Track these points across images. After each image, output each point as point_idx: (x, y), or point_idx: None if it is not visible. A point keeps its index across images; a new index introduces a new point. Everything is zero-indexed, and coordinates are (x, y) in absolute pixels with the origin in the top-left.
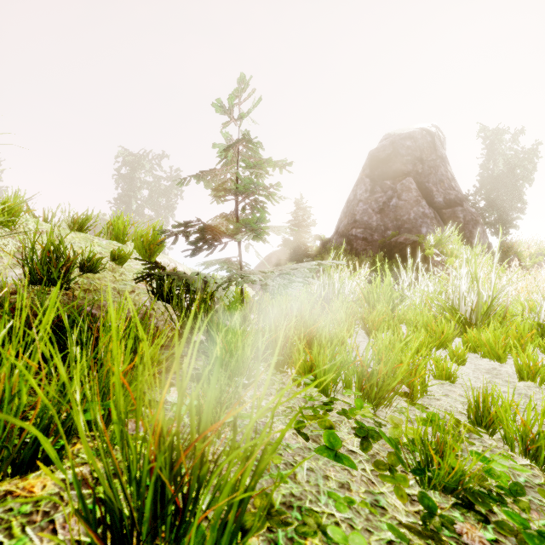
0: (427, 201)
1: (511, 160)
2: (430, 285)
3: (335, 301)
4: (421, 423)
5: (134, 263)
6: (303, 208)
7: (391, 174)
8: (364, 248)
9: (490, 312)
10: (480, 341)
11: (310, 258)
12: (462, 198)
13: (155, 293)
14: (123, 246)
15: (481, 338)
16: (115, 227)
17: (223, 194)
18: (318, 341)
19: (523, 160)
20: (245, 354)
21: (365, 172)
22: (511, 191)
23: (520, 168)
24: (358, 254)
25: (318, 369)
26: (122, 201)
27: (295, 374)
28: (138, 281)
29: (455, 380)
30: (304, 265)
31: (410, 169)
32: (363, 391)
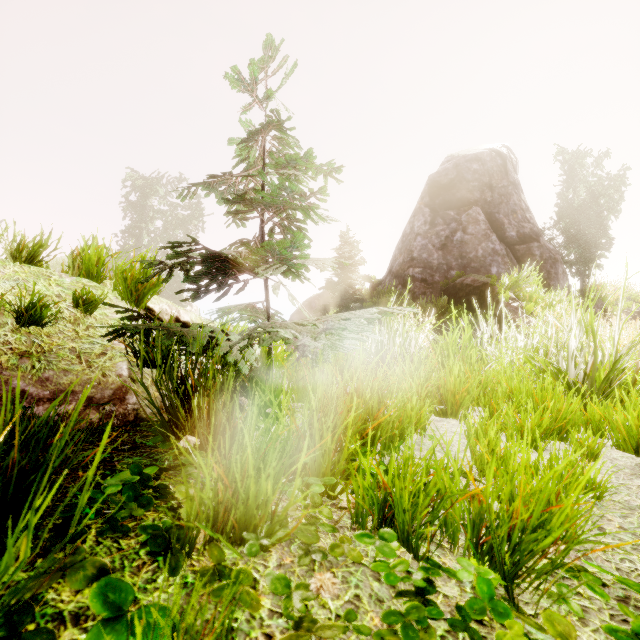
0: (497, 235)
1: (594, 188)
2: (522, 339)
3: (400, 363)
4: (616, 637)
5: (112, 310)
6: (350, 243)
7: (455, 202)
8: (423, 291)
9: (613, 378)
10: (613, 423)
11: (358, 303)
12: (538, 233)
13: (136, 356)
14: (99, 286)
15: (614, 419)
16: (85, 258)
17: (245, 214)
18: (386, 431)
19: (607, 188)
20: (263, 493)
21: (424, 200)
22: (594, 224)
23: (604, 197)
24: (415, 298)
25: (399, 507)
26: (130, 234)
27: (355, 511)
28: (111, 338)
29: (602, 495)
30: (360, 313)
31: (478, 197)
32: (481, 547)
